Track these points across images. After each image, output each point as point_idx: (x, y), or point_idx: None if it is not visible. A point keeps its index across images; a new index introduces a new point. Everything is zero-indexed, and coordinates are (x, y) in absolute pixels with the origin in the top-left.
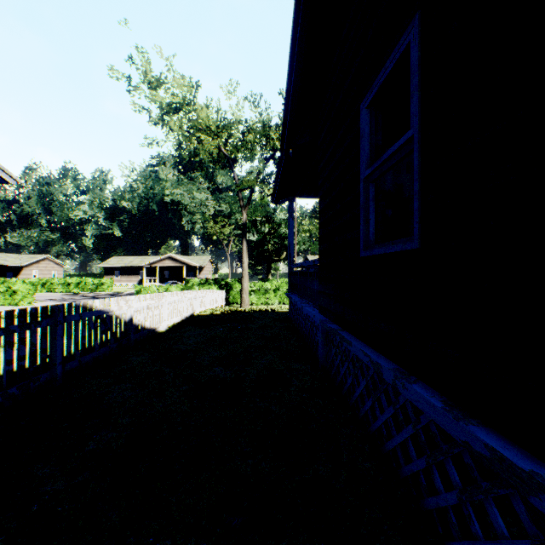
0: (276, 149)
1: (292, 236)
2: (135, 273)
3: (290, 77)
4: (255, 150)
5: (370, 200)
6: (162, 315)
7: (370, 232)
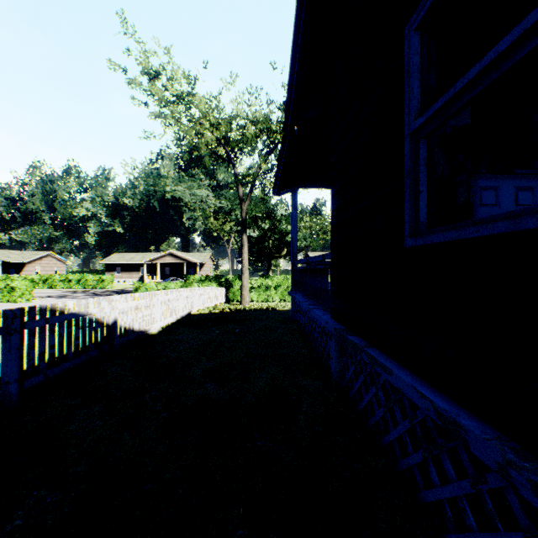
0: (277, 142)
1: (295, 229)
2: (136, 270)
3: (298, 30)
4: (256, 144)
5: (421, 164)
6: (154, 315)
7: (421, 211)
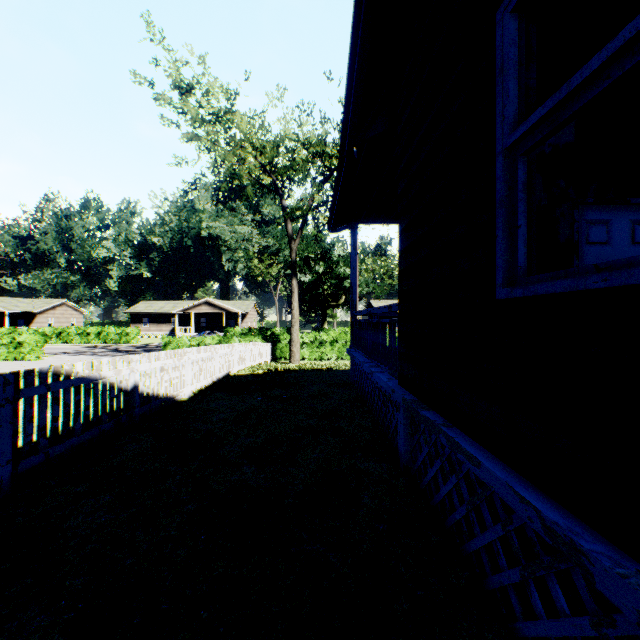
0: (333, 169)
1: (355, 274)
2: (167, 321)
3: (357, 25)
4: (308, 171)
5: (519, 190)
6: (183, 378)
7: (519, 252)
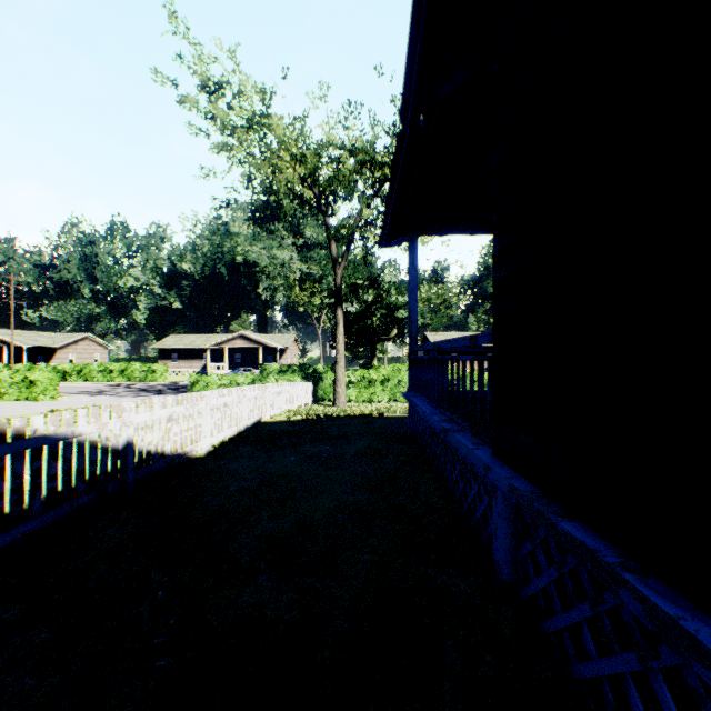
0: (384, 180)
1: (414, 298)
2: (198, 357)
3: None
4: (355, 184)
5: None
6: (200, 429)
7: None
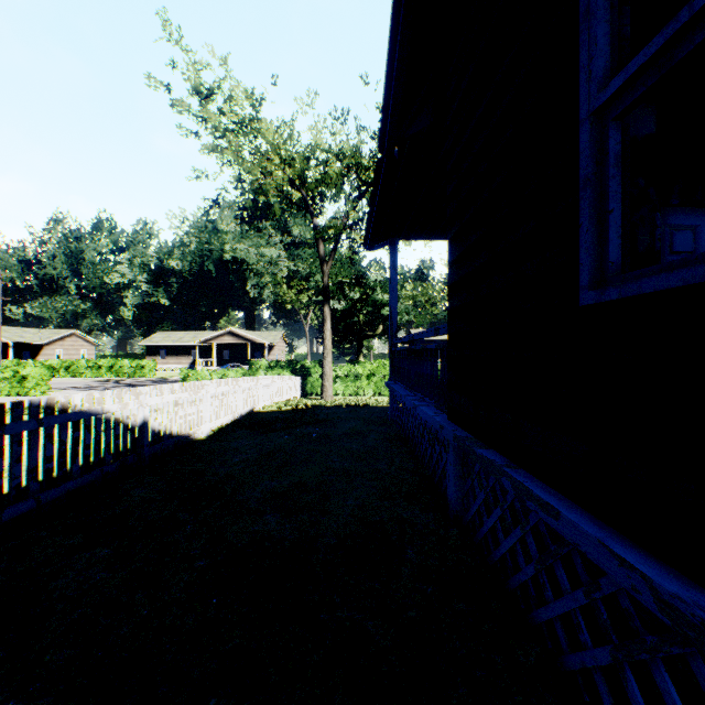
0: (369, 183)
1: (395, 296)
2: (186, 353)
3: None
4: (342, 186)
5: (611, 164)
6: (201, 414)
7: (611, 244)
